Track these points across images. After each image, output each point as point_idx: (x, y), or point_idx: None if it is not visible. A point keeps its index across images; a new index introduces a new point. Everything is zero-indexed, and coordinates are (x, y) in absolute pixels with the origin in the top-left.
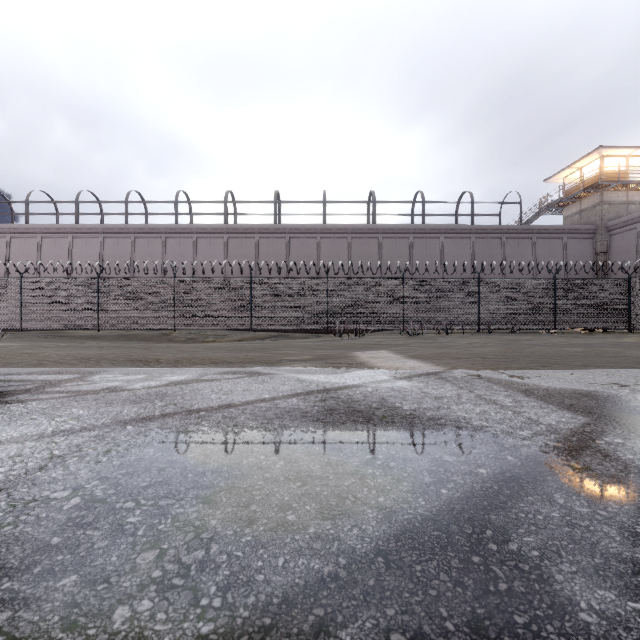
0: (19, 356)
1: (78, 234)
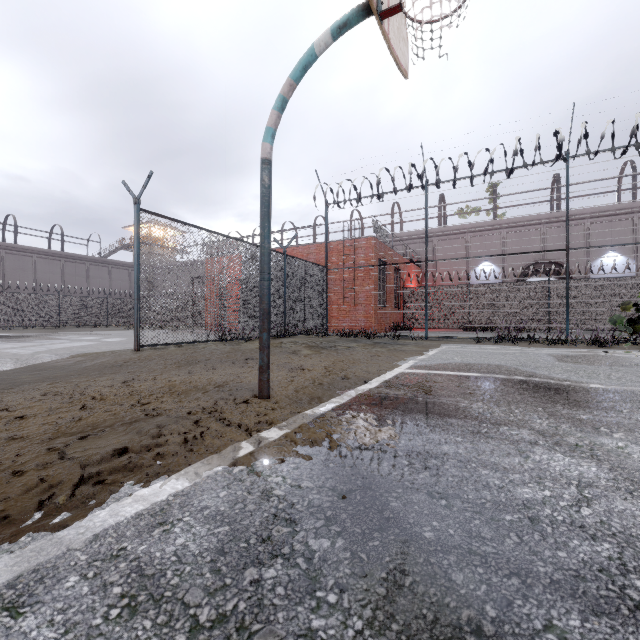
0: None
1: None
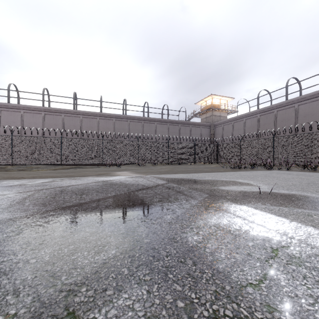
0: None
1: None
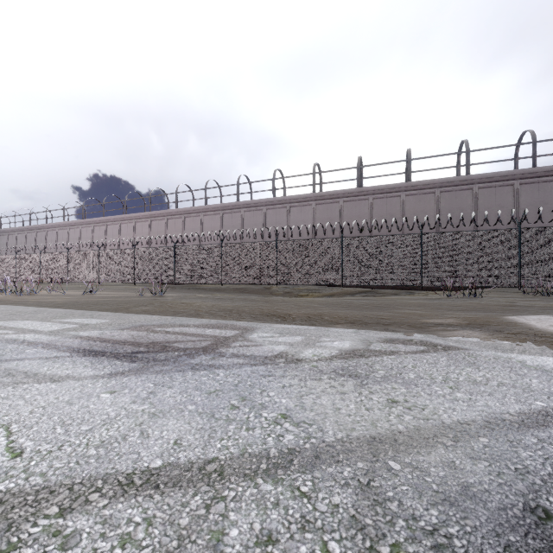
0: (180, 306)
1: (206, 213)
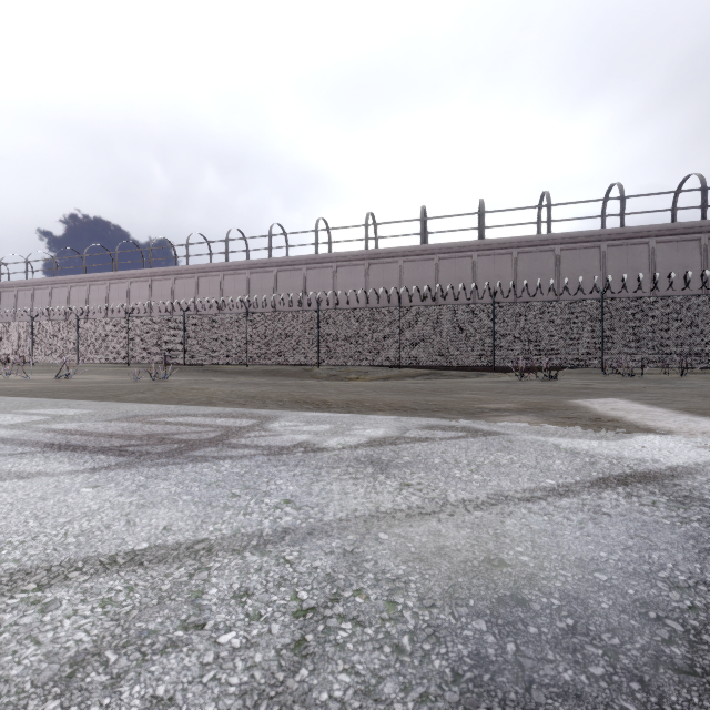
0: (189, 392)
1: (228, 271)
